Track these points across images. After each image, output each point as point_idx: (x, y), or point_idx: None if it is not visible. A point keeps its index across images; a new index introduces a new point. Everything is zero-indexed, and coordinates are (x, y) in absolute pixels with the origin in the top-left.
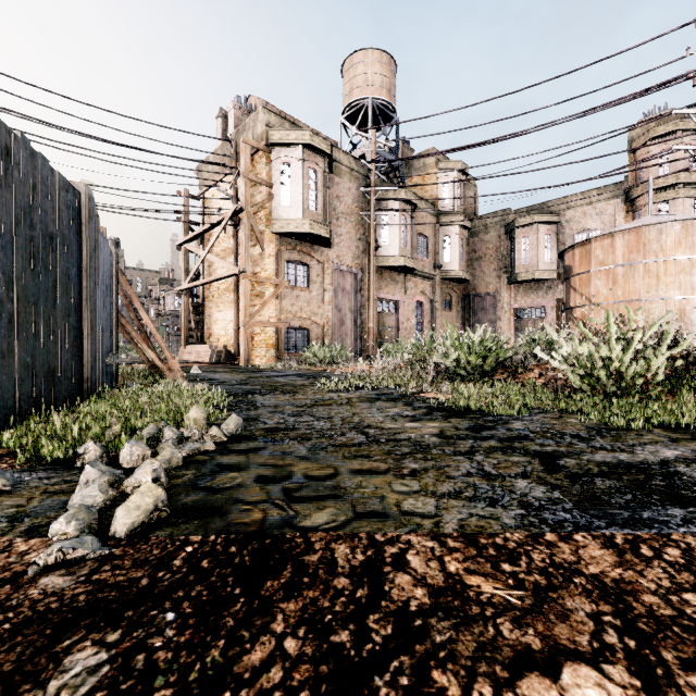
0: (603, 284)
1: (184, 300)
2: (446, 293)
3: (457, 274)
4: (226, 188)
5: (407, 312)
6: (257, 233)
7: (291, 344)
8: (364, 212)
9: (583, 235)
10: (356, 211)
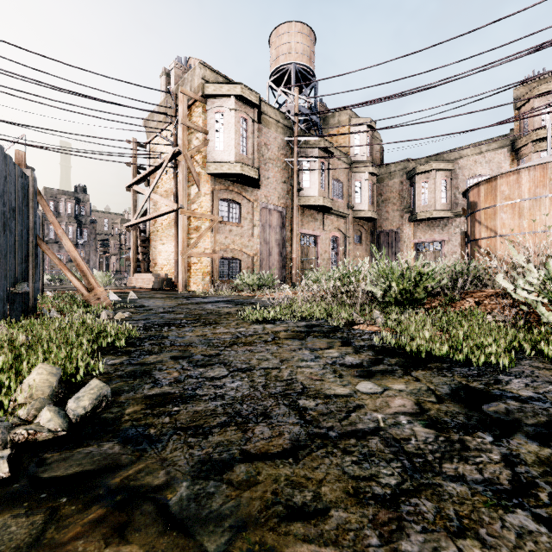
0: (508, 217)
1: (132, 234)
2: (357, 229)
3: (366, 213)
4: (168, 137)
5: (324, 245)
6: (193, 174)
7: (225, 272)
8: (289, 159)
9: (474, 180)
10: (281, 158)
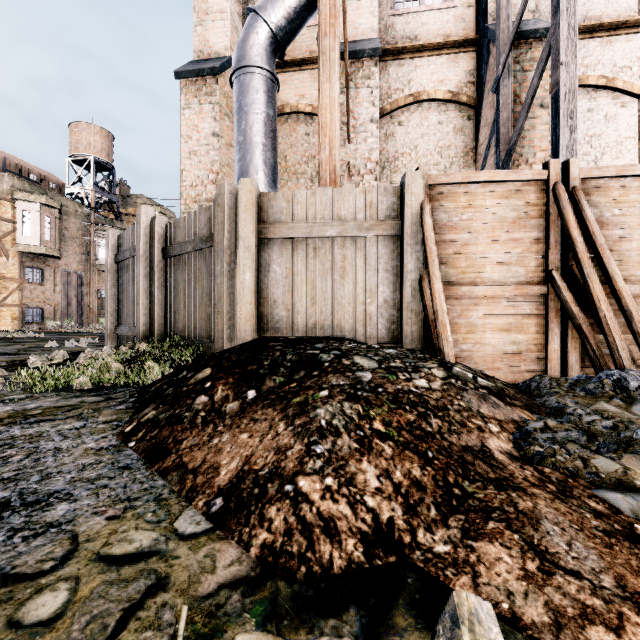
0: None
1: None
2: None
3: None
4: None
5: None
6: (4, 251)
7: (30, 317)
8: (87, 237)
9: None
10: (80, 236)
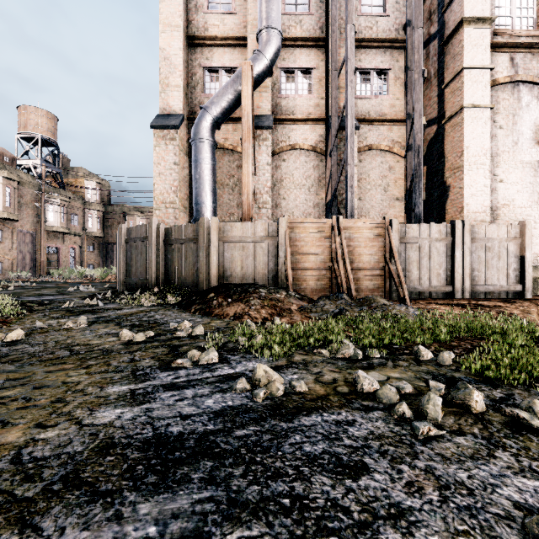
0: None
1: None
2: (90, 242)
3: (96, 234)
4: None
5: (65, 253)
6: None
7: None
8: (38, 203)
9: None
10: (32, 202)
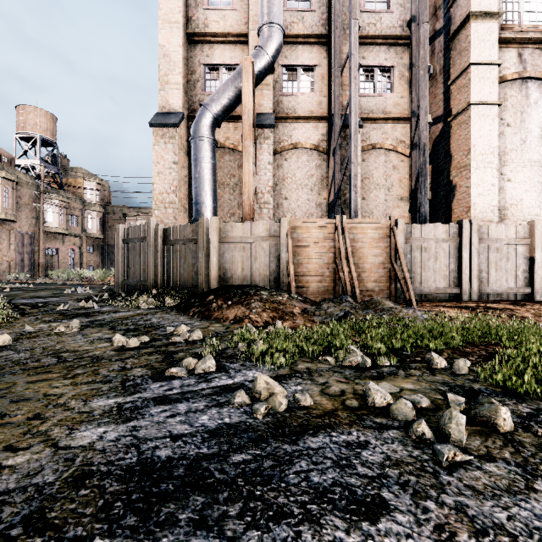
0: None
1: None
2: (90, 243)
3: (96, 235)
4: None
5: (64, 254)
6: None
7: None
8: (37, 204)
9: None
10: (31, 203)
